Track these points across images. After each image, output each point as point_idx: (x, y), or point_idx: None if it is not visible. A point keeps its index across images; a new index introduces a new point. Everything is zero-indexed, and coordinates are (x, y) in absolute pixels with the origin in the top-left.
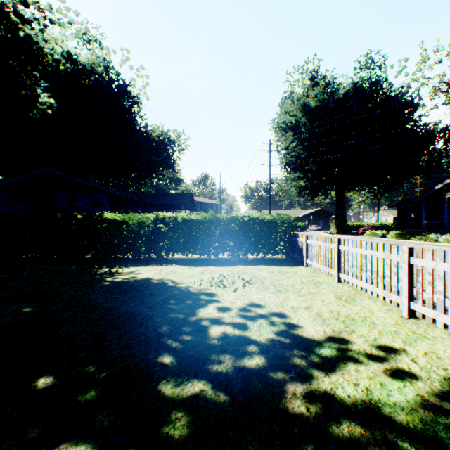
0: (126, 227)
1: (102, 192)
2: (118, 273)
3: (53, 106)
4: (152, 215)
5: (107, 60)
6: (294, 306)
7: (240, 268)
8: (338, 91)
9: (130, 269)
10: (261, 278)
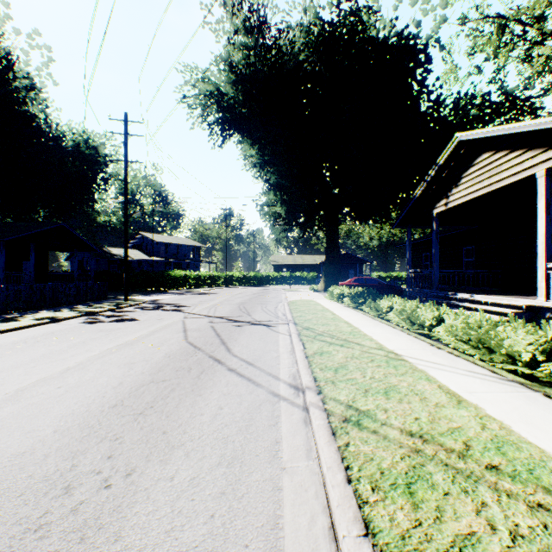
0: None
1: None
2: None
3: None
4: None
5: None
6: None
7: None
8: (297, 39)
9: None
10: None
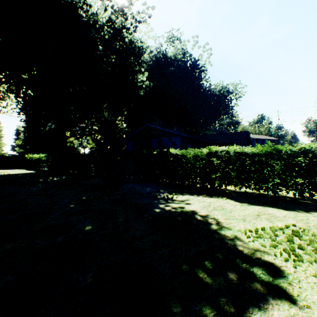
0: (184, 160)
1: (176, 135)
2: (171, 200)
3: (150, 85)
4: (205, 149)
5: (183, 49)
6: None
7: None
8: None
9: (182, 197)
10: None
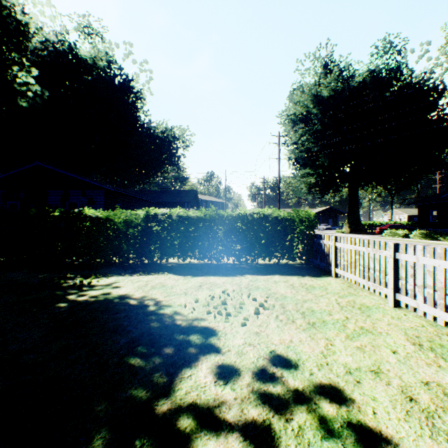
0: (111, 226)
1: (97, 188)
2: (89, 287)
3: (44, 95)
4: (142, 212)
5: (109, 55)
6: (349, 365)
7: (249, 279)
8: (353, 80)
9: (108, 280)
10: (279, 297)
